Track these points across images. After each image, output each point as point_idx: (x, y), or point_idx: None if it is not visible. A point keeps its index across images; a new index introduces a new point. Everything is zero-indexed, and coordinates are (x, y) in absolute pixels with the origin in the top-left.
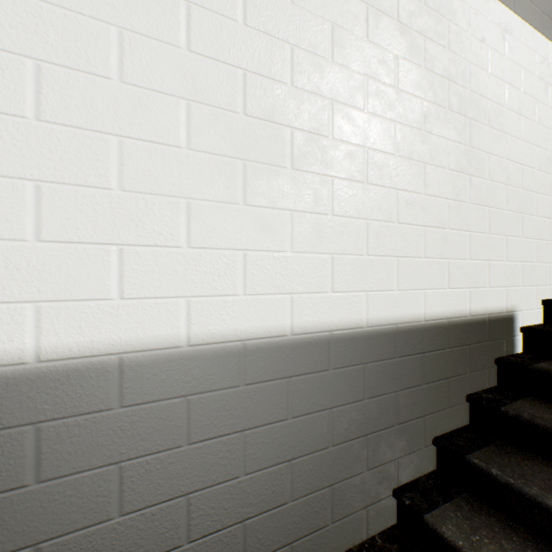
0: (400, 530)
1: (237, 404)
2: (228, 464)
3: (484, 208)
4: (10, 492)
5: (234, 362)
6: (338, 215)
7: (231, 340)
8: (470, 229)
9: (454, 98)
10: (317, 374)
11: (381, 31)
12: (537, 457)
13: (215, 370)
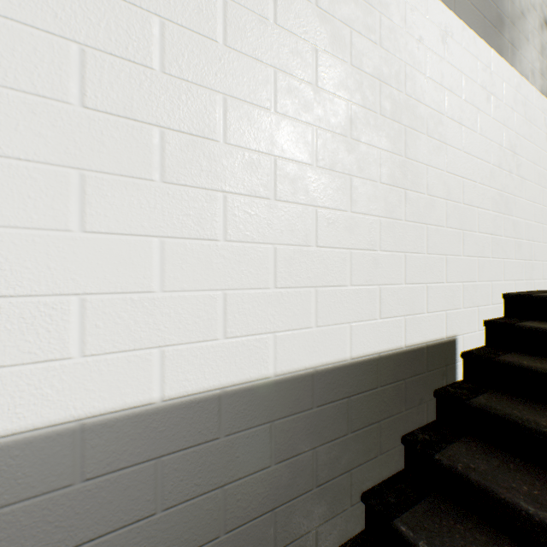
0: None
1: (69, 511)
2: None
3: (422, 225)
4: None
5: (63, 453)
6: (234, 240)
7: (59, 422)
8: (406, 250)
9: (388, 102)
10: (203, 446)
11: (295, 15)
12: (471, 517)
13: (28, 469)
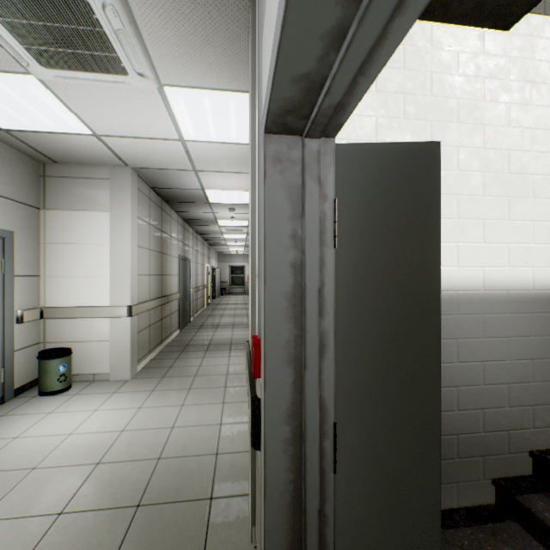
0: None
1: (504, 323)
2: (500, 352)
3: None
4: None
5: (503, 301)
6: None
7: (502, 289)
8: None
9: None
10: (547, 314)
11: None
12: None
13: (494, 304)
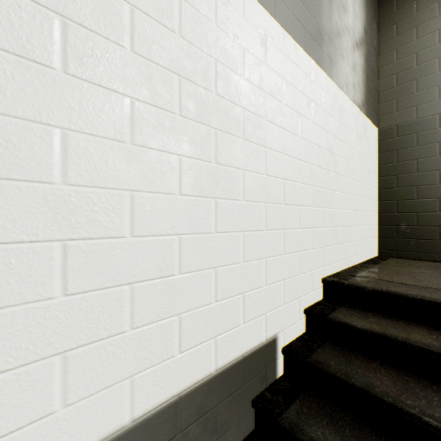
0: None
1: None
2: None
3: (237, 233)
4: None
5: None
6: None
7: None
8: (217, 264)
9: (192, 101)
10: None
11: None
12: None
13: None
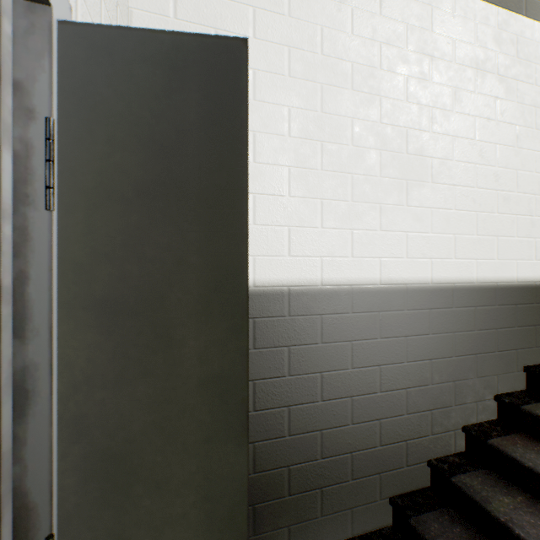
0: (500, 421)
1: (403, 321)
2: (398, 354)
3: None
4: (312, 345)
5: (401, 296)
6: (458, 209)
7: (400, 283)
8: None
9: (539, 120)
10: (446, 310)
11: (486, 84)
12: None
13: (392, 299)
